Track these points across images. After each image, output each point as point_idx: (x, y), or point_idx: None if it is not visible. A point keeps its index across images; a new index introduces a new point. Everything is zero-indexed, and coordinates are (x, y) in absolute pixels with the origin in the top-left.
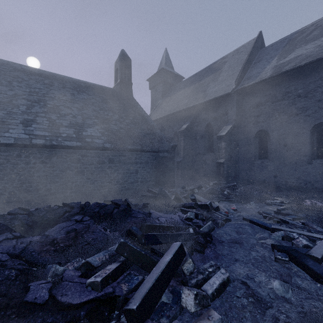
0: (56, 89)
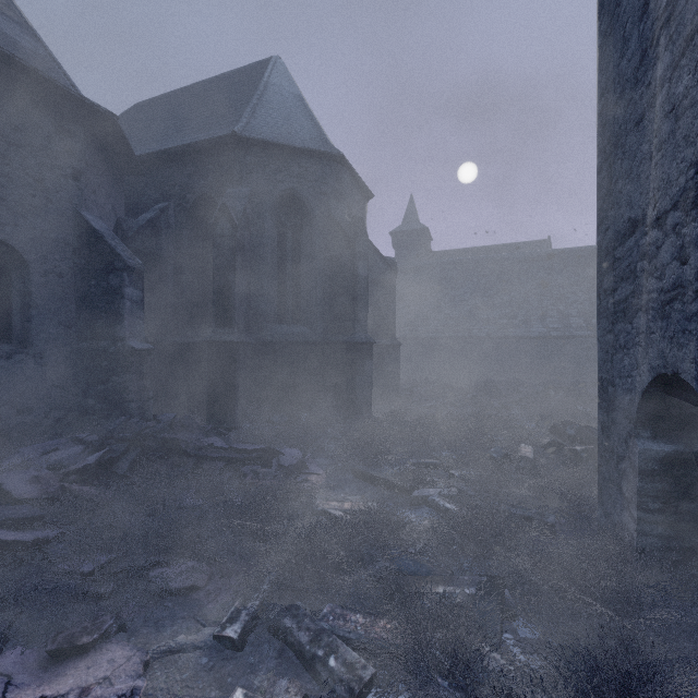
0: (557, 273)
